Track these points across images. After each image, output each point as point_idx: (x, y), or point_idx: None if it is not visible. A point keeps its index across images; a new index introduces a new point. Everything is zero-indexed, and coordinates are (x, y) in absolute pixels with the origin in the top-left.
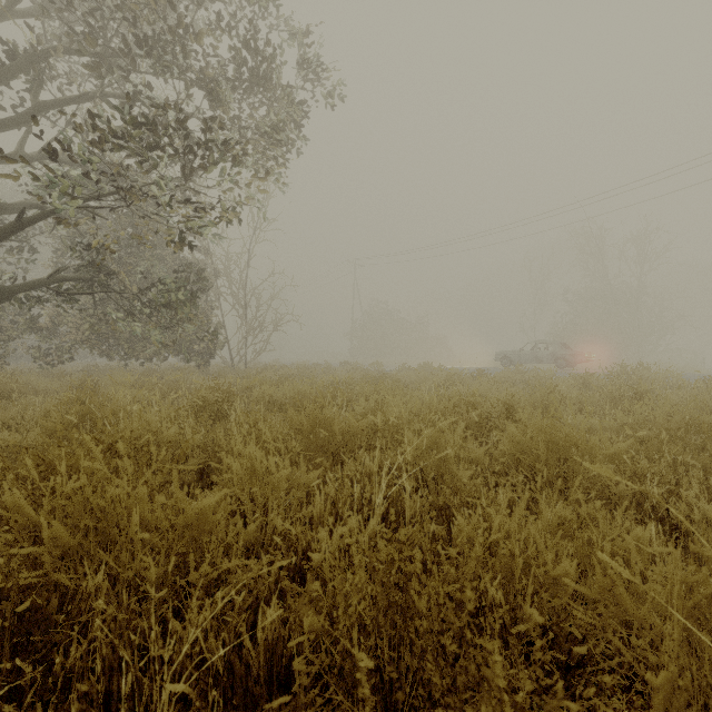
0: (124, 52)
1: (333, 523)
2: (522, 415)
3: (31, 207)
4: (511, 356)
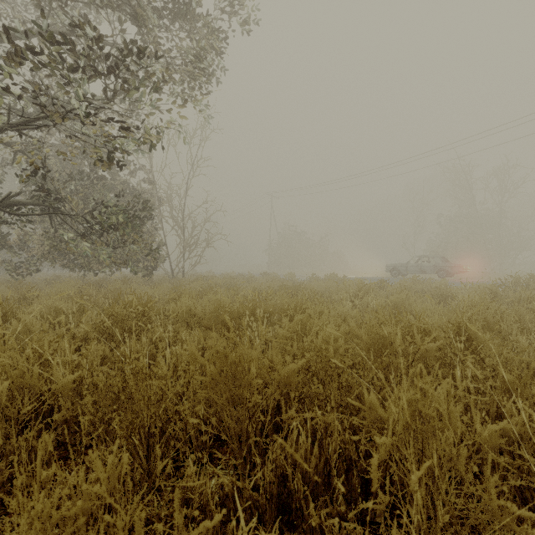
0: None
1: None
2: None
3: None
4: (399, 268)
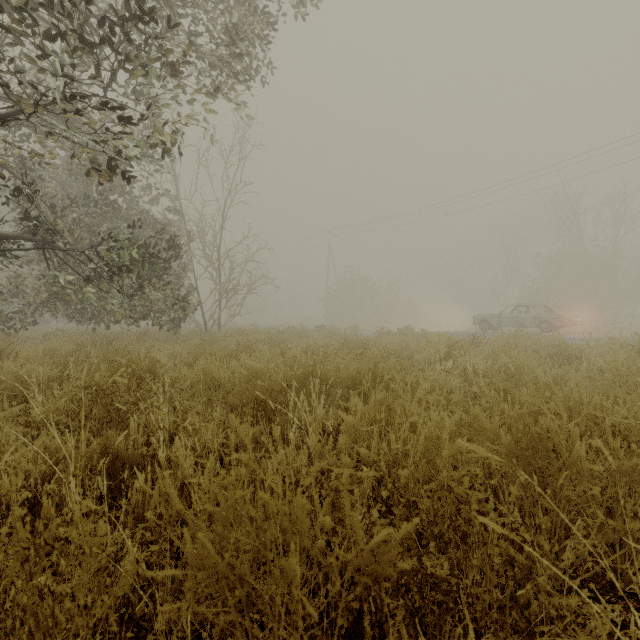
0: None
1: None
2: None
3: None
4: (490, 320)
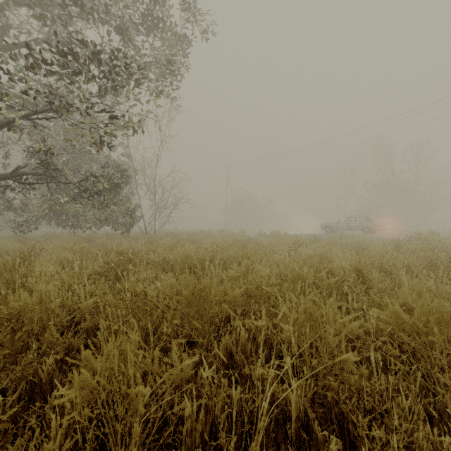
0: (59, 5)
1: (207, 435)
2: (407, 294)
3: (0, 122)
4: (331, 226)
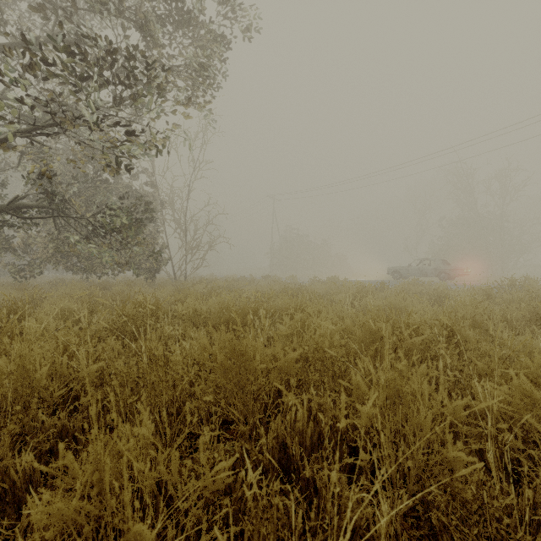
0: None
1: None
2: None
3: None
4: (401, 271)
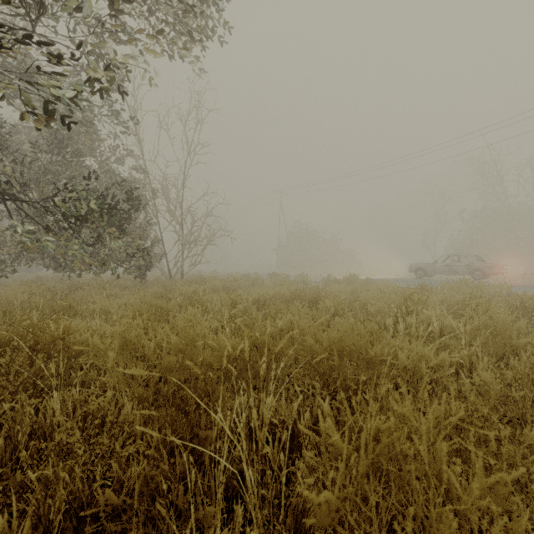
0: None
1: None
2: None
3: None
4: (425, 268)
